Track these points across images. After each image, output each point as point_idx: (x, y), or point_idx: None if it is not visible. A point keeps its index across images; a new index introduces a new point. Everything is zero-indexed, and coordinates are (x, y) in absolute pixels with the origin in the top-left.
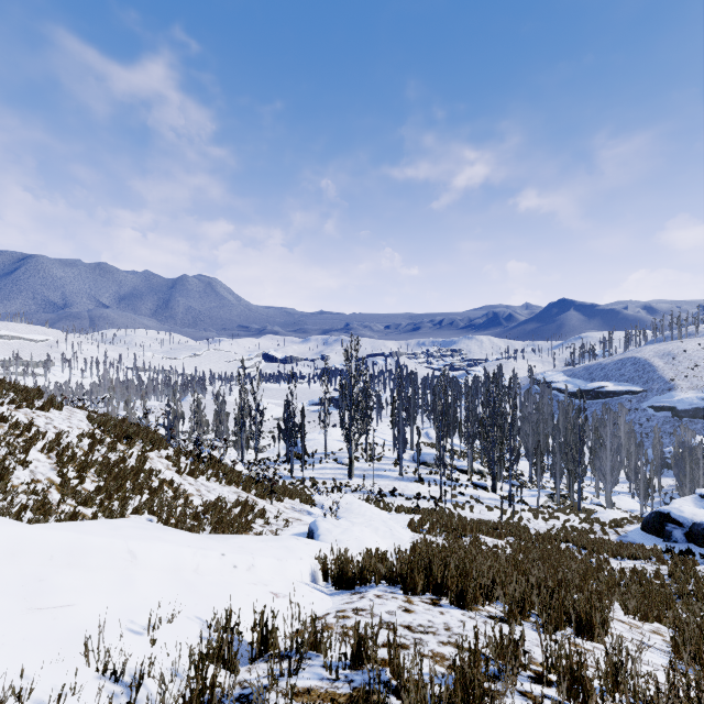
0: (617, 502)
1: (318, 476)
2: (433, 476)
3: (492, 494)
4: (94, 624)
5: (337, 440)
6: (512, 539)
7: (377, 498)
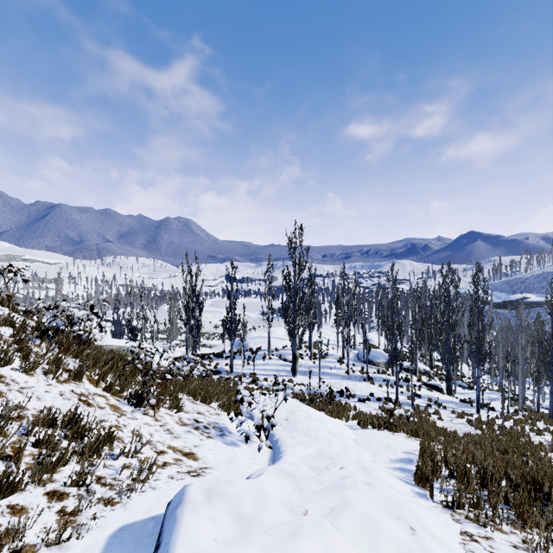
0: None
1: (260, 372)
2: (382, 376)
3: (448, 396)
4: None
5: (281, 338)
6: None
7: (326, 400)
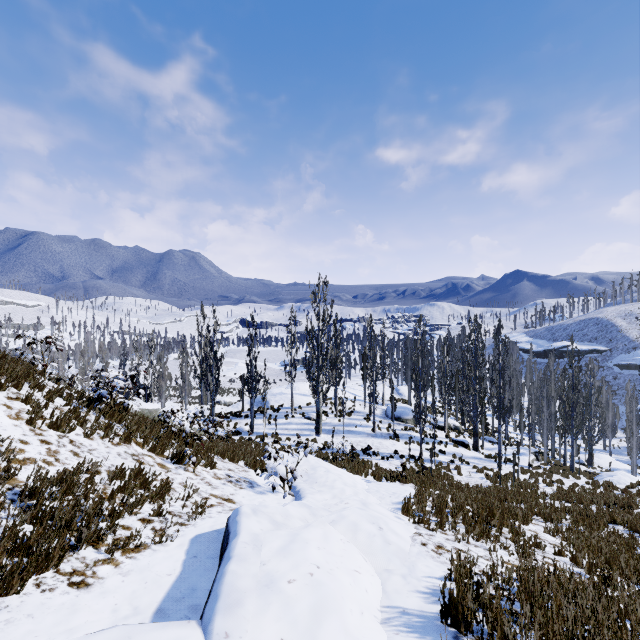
0: (596, 460)
1: (282, 432)
2: (409, 433)
3: (474, 452)
4: None
5: (305, 394)
6: (537, 519)
7: (349, 458)
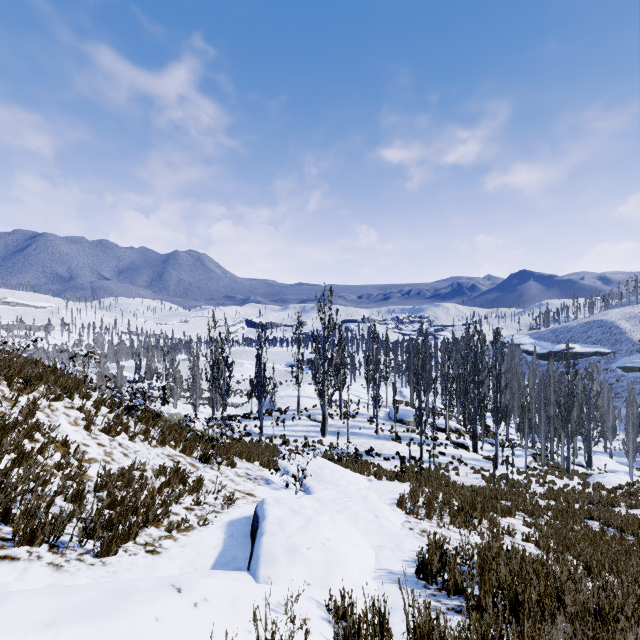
0: (596, 462)
1: (289, 434)
2: (411, 435)
3: (473, 454)
4: None
5: (310, 397)
6: (521, 515)
7: (353, 459)
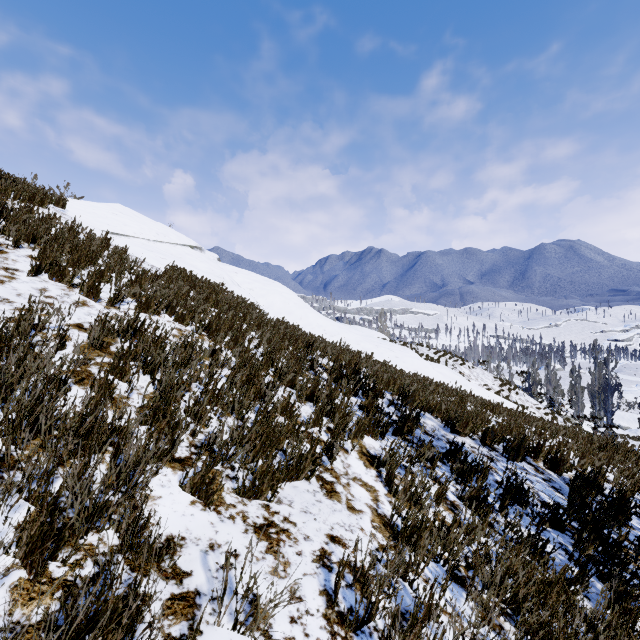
0: None
1: None
2: None
3: None
4: None
5: None
6: None
7: None
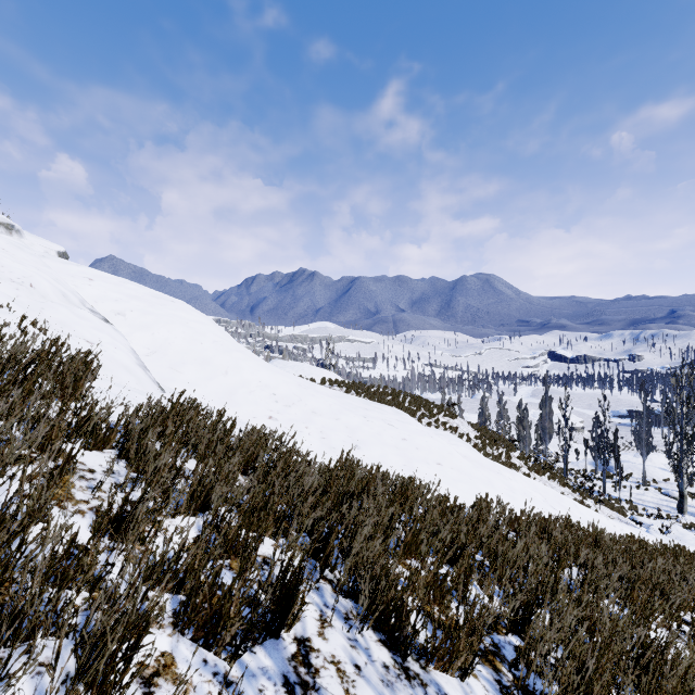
0: None
1: (635, 501)
2: None
3: None
4: (583, 519)
5: (659, 468)
6: None
7: None
